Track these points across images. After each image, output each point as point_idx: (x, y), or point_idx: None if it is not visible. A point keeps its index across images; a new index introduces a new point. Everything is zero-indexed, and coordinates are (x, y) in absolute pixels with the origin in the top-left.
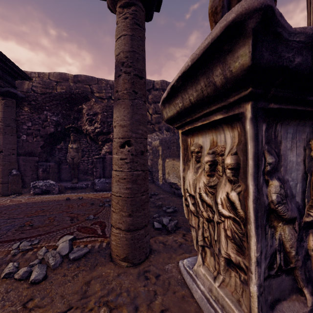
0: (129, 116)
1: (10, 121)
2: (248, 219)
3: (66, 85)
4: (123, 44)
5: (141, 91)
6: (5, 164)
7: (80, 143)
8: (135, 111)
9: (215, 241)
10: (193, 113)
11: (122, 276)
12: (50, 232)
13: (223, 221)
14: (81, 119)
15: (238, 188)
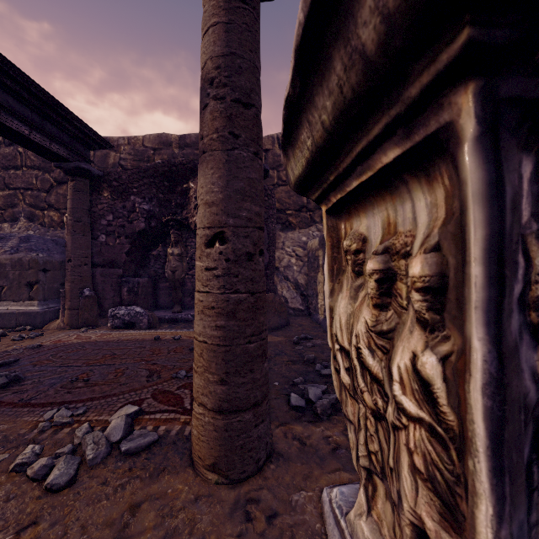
0: (222, 183)
1: (81, 213)
2: (468, 440)
3: (168, 154)
4: (212, 42)
5: (248, 132)
6: (75, 280)
7: (188, 246)
8: (234, 173)
9: (390, 469)
10: (336, 158)
11: (203, 503)
12: (109, 395)
13: (405, 426)
14: (188, 206)
15: (444, 344)
